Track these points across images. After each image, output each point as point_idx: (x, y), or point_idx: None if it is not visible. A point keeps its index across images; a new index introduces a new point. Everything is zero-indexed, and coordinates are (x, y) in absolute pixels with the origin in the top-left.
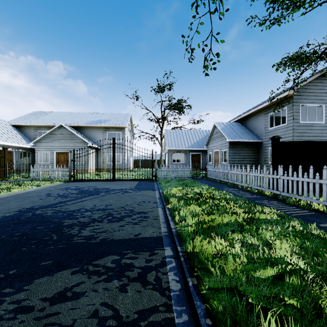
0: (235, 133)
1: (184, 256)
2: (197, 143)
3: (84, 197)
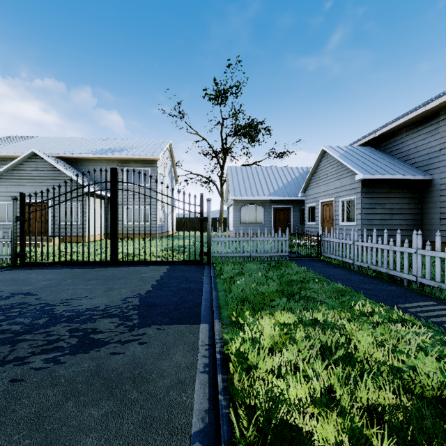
0: (370, 163)
1: None
2: (284, 188)
3: None
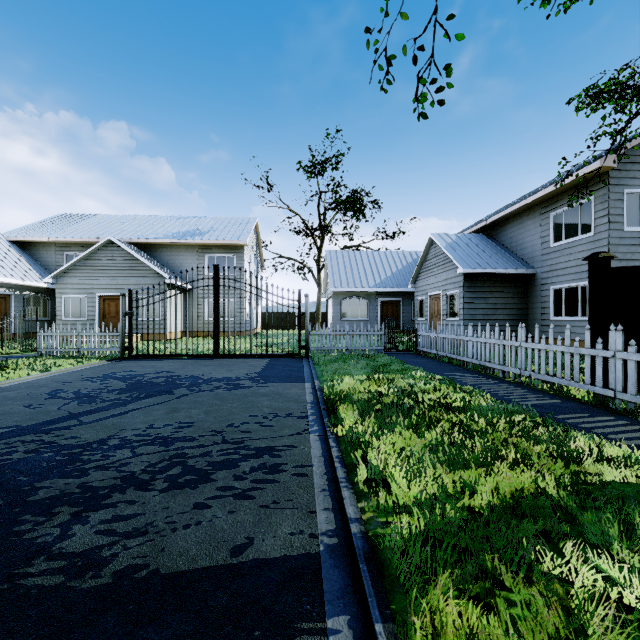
0: (476, 255)
1: None
2: (393, 278)
3: (132, 402)
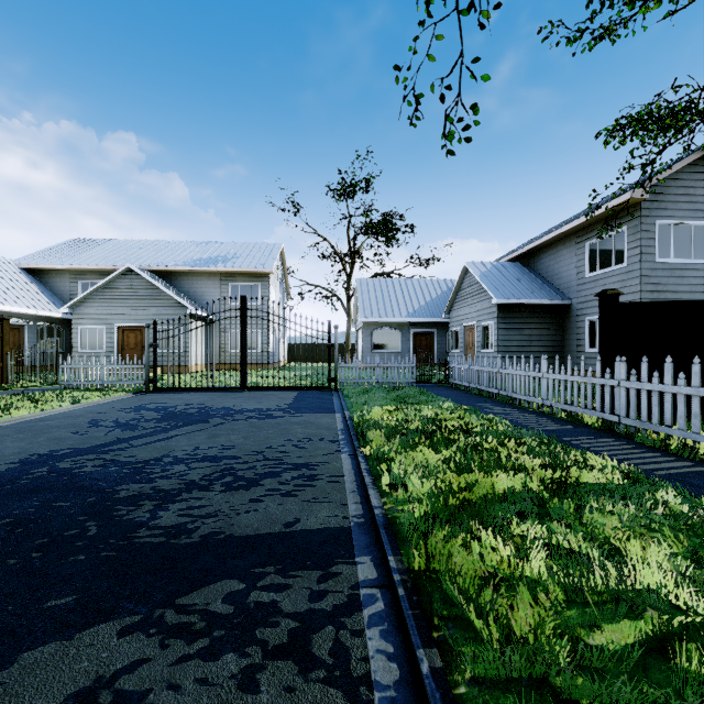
0: (510, 285)
1: (406, 584)
2: (427, 307)
3: (173, 430)
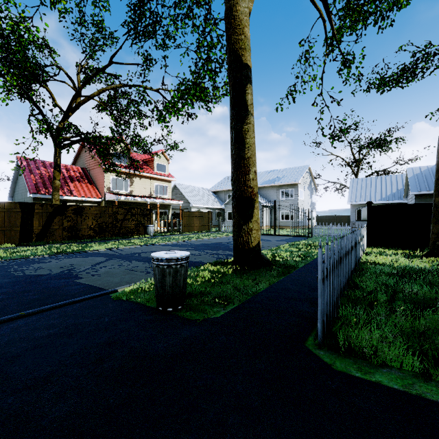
0: (430, 181)
1: None
2: (396, 193)
3: None
